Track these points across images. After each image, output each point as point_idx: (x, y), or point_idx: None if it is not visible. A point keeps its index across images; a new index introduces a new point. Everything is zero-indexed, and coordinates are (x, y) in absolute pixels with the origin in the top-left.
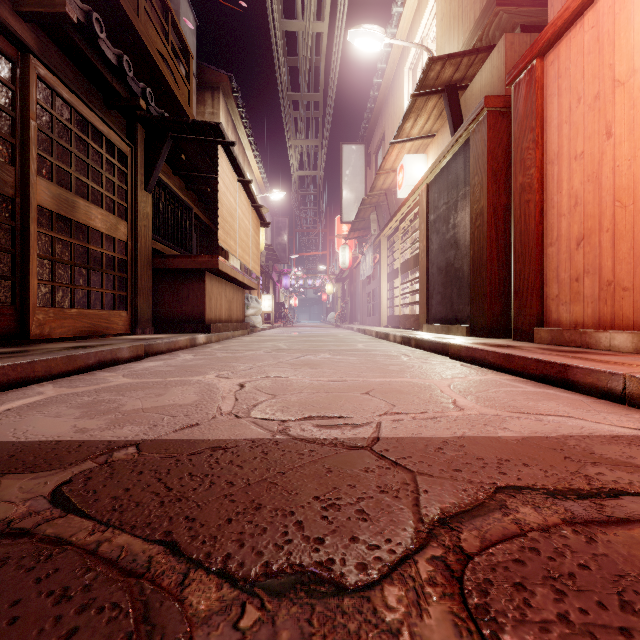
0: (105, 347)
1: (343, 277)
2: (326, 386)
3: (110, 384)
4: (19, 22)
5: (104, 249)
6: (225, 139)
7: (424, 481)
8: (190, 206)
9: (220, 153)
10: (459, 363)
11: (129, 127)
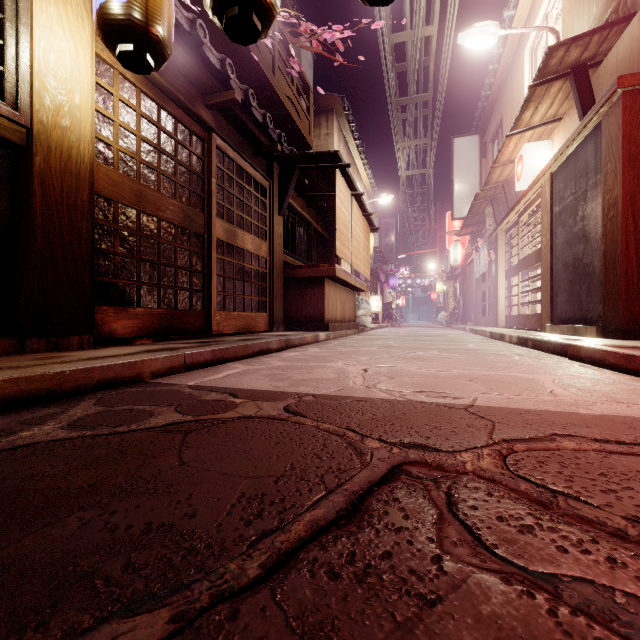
0: (262, 340)
1: (455, 275)
2: (434, 374)
3: (274, 365)
4: (206, 111)
5: (253, 265)
6: (342, 163)
7: (500, 426)
8: (310, 221)
9: (337, 175)
10: (577, 364)
11: (268, 166)
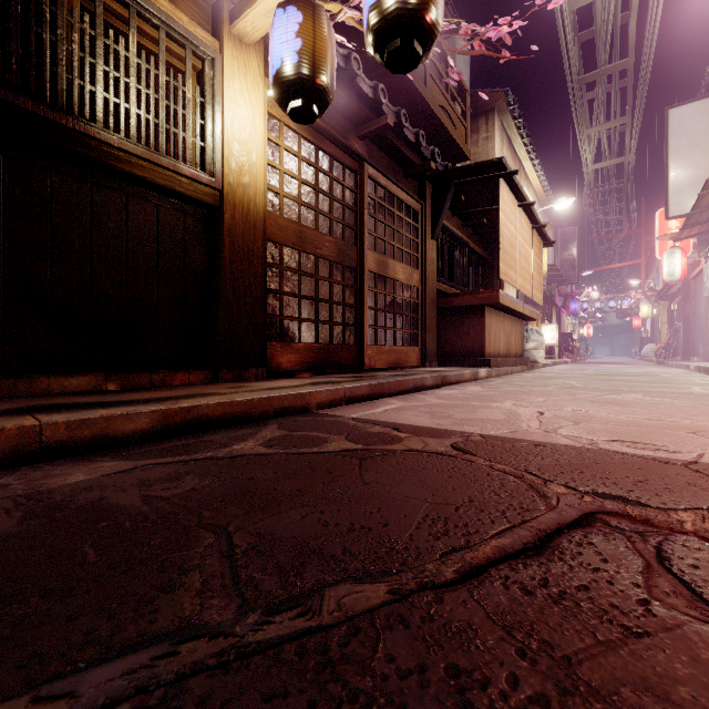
0: (416, 376)
1: (670, 293)
2: (637, 422)
3: (431, 402)
4: (358, 143)
5: (404, 296)
6: (506, 170)
7: None
8: (467, 242)
9: (501, 185)
10: None
11: (419, 187)
